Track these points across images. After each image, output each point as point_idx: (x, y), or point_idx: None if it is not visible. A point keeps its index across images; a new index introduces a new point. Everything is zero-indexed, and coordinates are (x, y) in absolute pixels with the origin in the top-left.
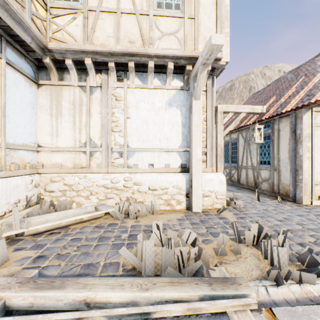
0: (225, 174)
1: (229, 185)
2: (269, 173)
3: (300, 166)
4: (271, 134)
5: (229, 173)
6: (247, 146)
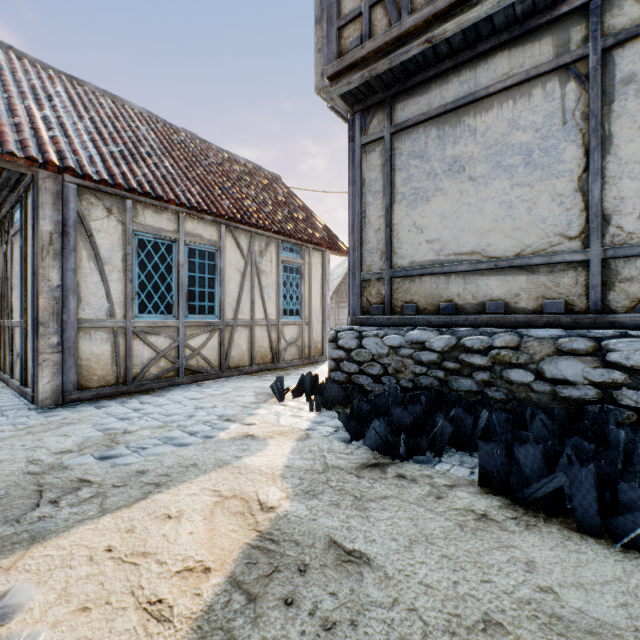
0: (149, 358)
1: (215, 383)
2: (299, 330)
3: (328, 317)
4: (304, 268)
5: (175, 350)
6: (255, 275)
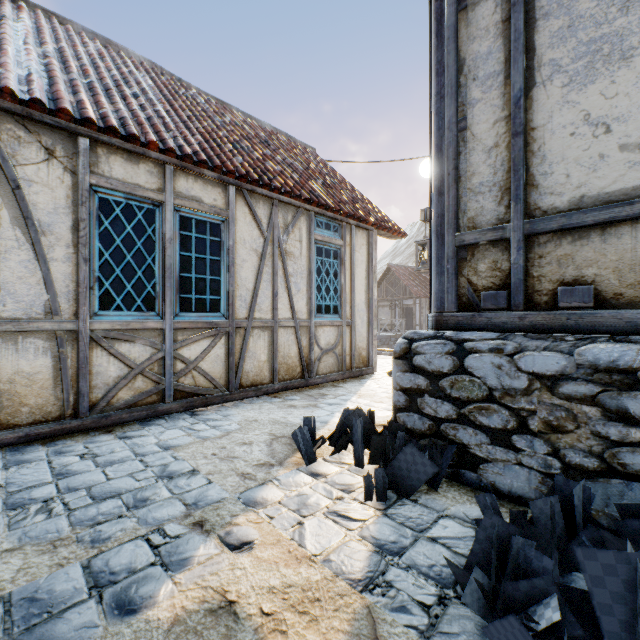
0: (117, 376)
1: (217, 411)
2: (338, 333)
3: (375, 316)
4: (344, 251)
5: (158, 363)
6: (278, 258)
